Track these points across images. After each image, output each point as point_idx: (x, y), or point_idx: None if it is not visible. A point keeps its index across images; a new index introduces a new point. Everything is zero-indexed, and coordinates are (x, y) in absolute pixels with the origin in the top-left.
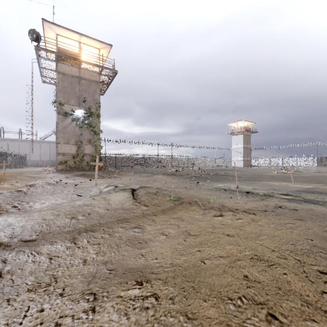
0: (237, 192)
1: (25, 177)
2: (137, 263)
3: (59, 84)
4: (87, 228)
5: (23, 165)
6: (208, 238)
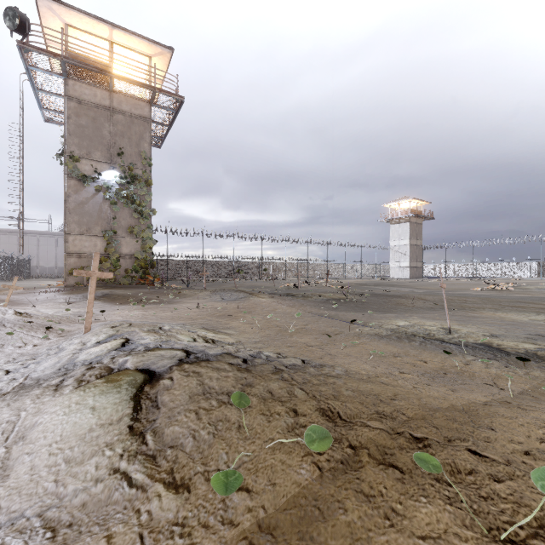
0: (461, 347)
1: None
2: None
3: (69, 120)
4: None
5: (24, 275)
6: None
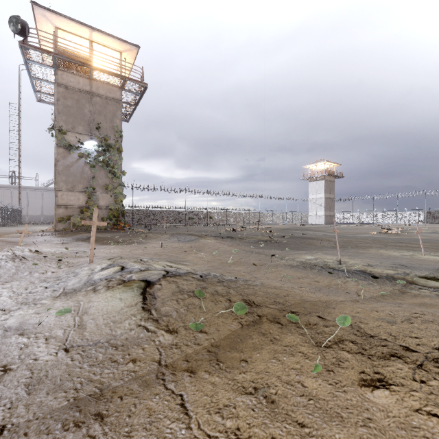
0: (345, 272)
1: None
2: None
3: (58, 102)
4: None
5: (17, 222)
6: None
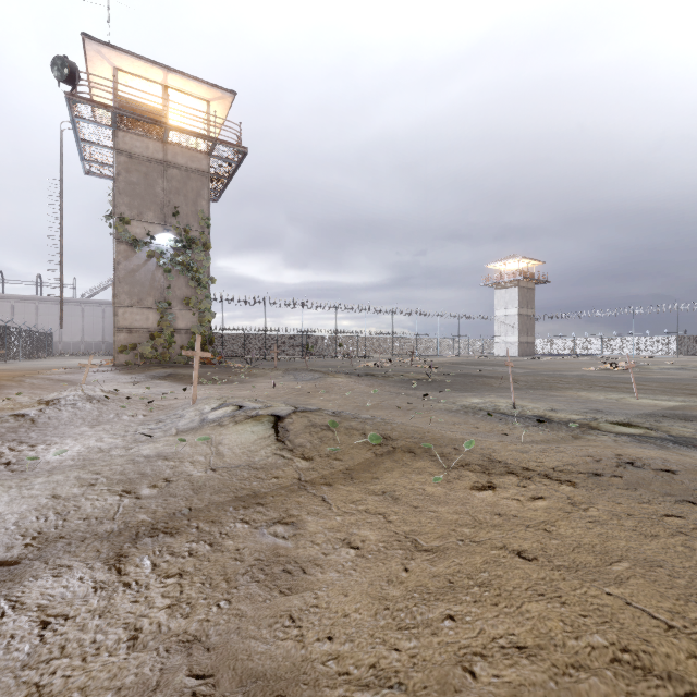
0: (515, 418)
1: (43, 381)
2: (275, 651)
3: (119, 177)
4: (158, 522)
5: (46, 352)
6: (469, 564)
